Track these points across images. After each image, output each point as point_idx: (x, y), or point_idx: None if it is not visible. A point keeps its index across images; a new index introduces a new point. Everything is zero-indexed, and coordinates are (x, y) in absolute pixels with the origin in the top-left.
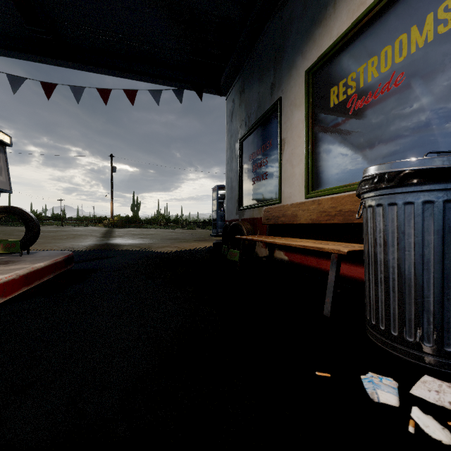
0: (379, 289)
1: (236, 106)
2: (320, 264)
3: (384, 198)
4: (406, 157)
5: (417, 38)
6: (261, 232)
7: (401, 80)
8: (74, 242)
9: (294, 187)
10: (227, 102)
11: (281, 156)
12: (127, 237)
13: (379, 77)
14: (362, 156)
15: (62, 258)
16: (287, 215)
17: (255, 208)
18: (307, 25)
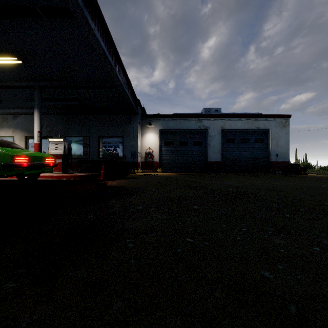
0: None
1: None
2: None
3: None
4: None
5: None
6: None
7: None
8: None
9: None
10: None
11: None
12: None
13: None
14: None
15: None
16: None
17: None
18: None
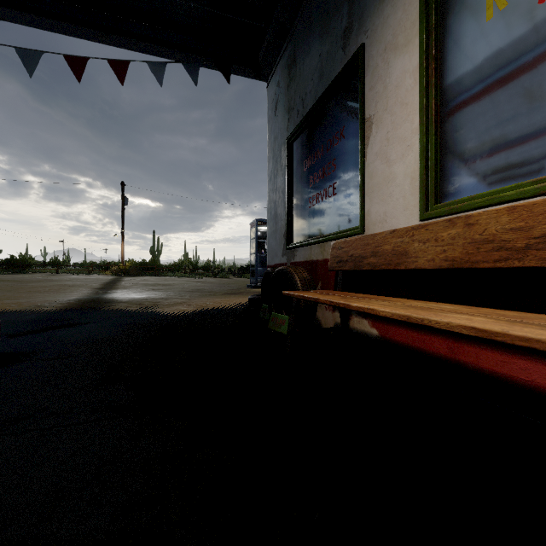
0: None
1: (282, 91)
2: (458, 353)
3: None
4: None
5: None
6: (325, 283)
7: None
8: (52, 297)
9: (393, 202)
10: (269, 89)
11: (364, 148)
12: (135, 288)
13: None
14: None
15: None
16: (383, 252)
17: (314, 245)
18: None
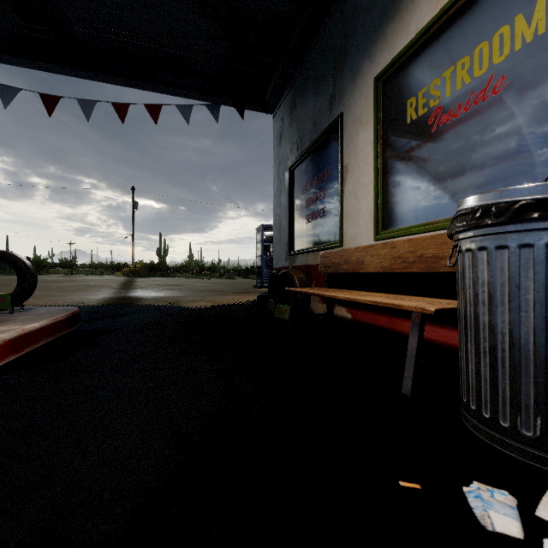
0: (482, 363)
1: (285, 126)
2: (393, 324)
3: (489, 239)
4: (508, 186)
5: (524, 30)
6: (317, 282)
7: (501, 86)
8: (84, 295)
9: (360, 227)
10: (274, 121)
11: (343, 187)
12: (151, 288)
13: (472, 83)
14: (449, 186)
15: (64, 317)
16: (351, 261)
17: (309, 253)
18: (376, 19)
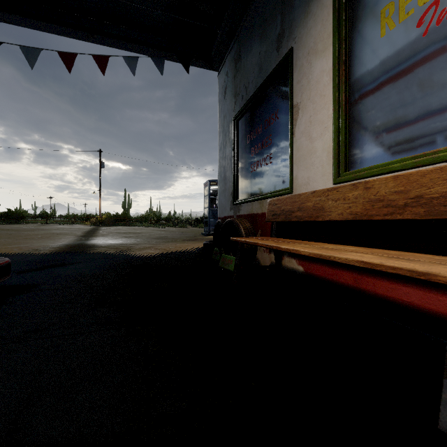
0: None
1: (230, 79)
2: (361, 283)
3: None
4: None
5: None
6: (263, 231)
7: None
8: (45, 243)
9: (315, 169)
10: (219, 78)
11: (293, 128)
12: (111, 236)
13: None
14: None
15: None
16: (306, 208)
17: (255, 202)
18: None
